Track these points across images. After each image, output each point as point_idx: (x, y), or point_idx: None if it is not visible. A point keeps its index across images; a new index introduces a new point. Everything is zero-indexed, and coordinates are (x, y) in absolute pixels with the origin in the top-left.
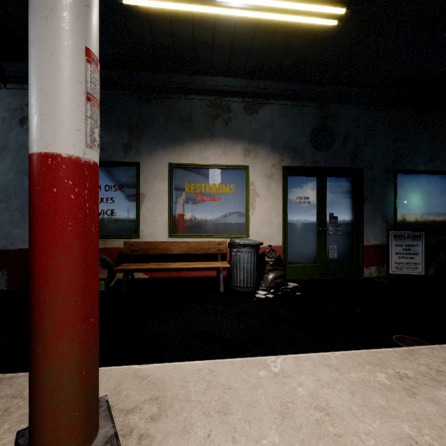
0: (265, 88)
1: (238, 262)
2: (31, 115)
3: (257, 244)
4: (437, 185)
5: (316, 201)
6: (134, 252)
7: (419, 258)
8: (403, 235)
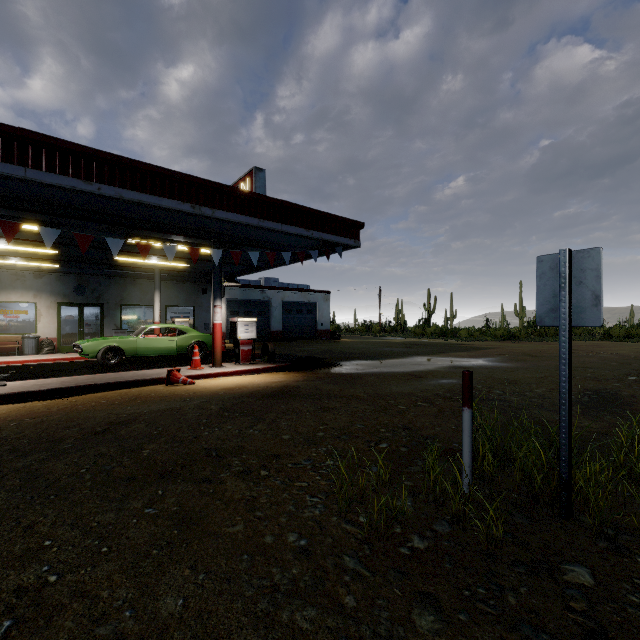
0: (44, 270)
1: (26, 344)
2: None
3: (36, 336)
4: (145, 311)
5: (78, 317)
6: None
7: None
8: (119, 332)
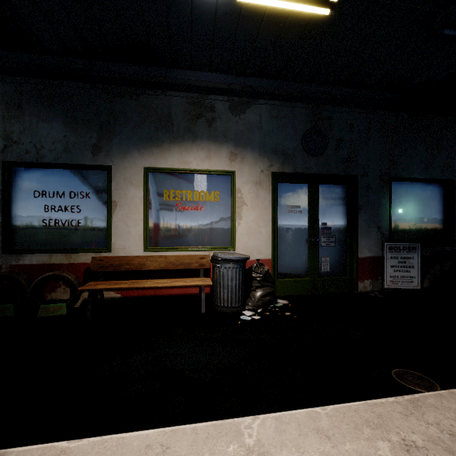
0: (252, 86)
1: (222, 279)
2: None
3: (243, 259)
4: (432, 194)
5: (307, 210)
6: (104, 268)
7: (415, 271)
8: (398, 247)
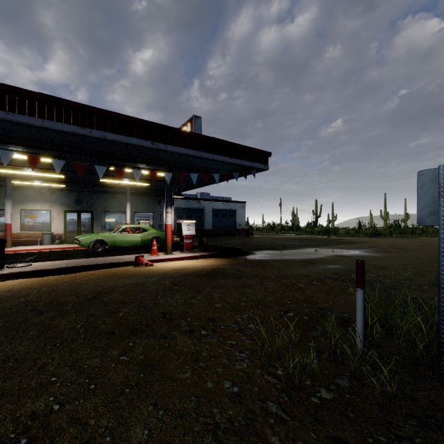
0: (56, 189)
1: (45, 237)
2: (6, 220)
3: (51, 232)
4: (120, 215)
5: (77, 220)
6: None
7: None
8: (103, 230)
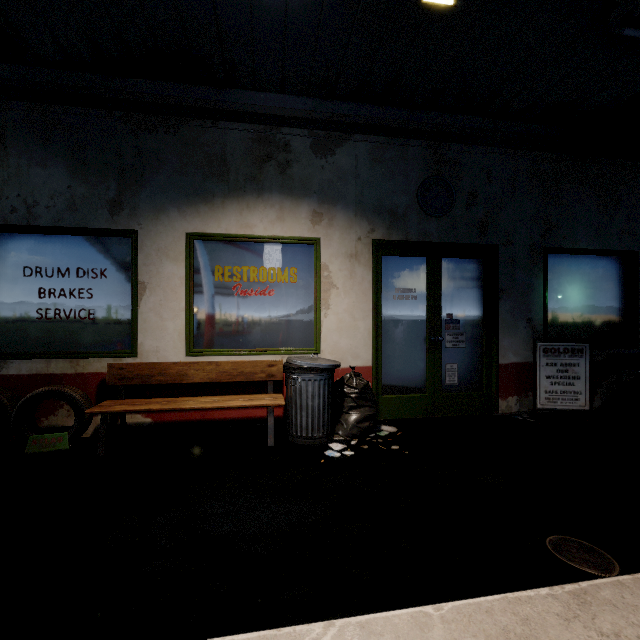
0: (344, 115)
1: (298, 396)
2: None
3: (329, 367)
4: (607, 272)
5: (425, 295)
6: (126, 381)
7: (581, 384)
8: (557, 349)
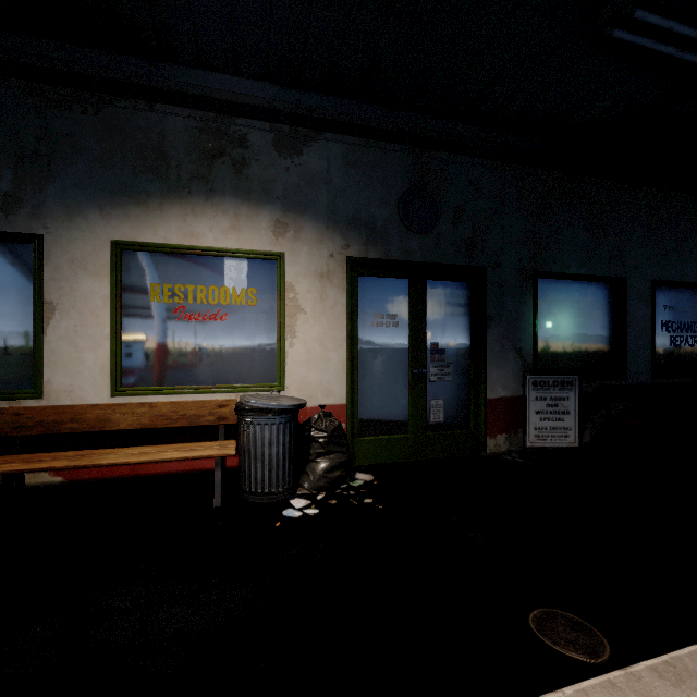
0: (312, 108)
1: (252, 444)
2: None
3: (290, 407)
4: (596, 299)
5: (408, 321)
6: (24, 430)
7: (571, 419)
8: (546, 382)
